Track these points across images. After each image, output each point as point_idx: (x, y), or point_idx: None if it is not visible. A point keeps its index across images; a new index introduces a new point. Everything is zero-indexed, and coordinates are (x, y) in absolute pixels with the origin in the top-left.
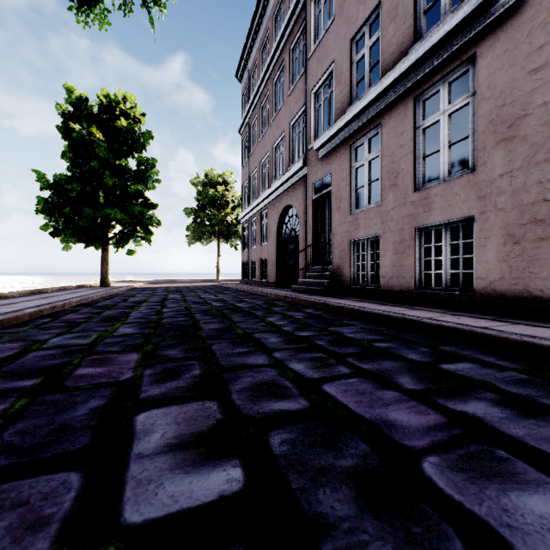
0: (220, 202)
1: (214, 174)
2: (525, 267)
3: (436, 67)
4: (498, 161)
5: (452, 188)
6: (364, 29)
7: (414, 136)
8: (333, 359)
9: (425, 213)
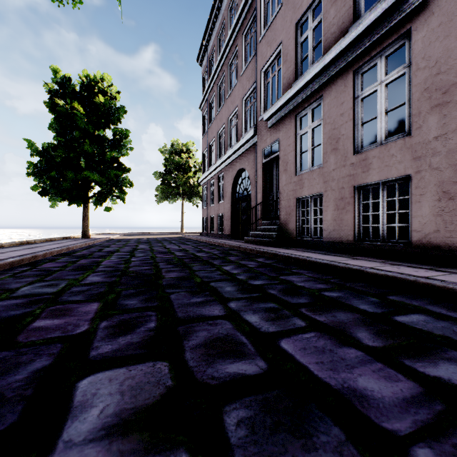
0: (184, 167)
1: (179, 143)
2: None
3: (374, 42)
4: (432, 124)
5: (389, 150)
6: (308, 14)
7: (353, 105)
8: (287, 310)
9: (364, 173)
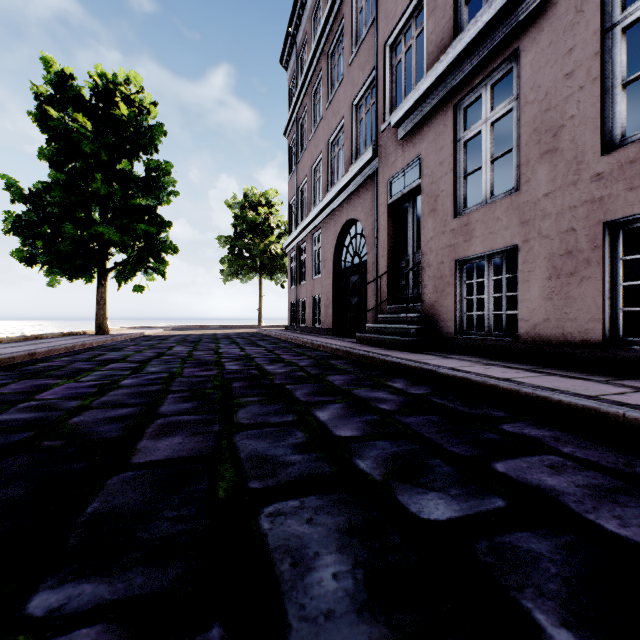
0: (262, 228)
1: (255, 192)
2: None
3: None
4: None
5: None
6: None
7: (601, 46)
8: None
9: (634, 191)
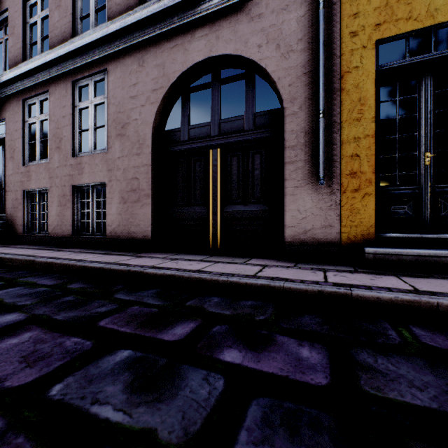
0: None
1: None
2: (129, 218)
3: (86, 66)
4: (117, 147)
5: (95, 160)
6: None
7: (73, 112)
8: None
9: (80, 175)
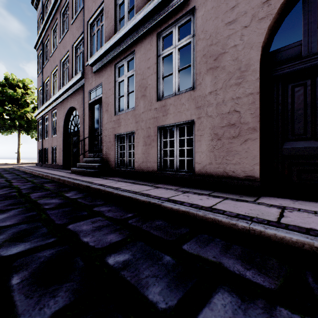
0: (19, 101)
1: (13, 78)
2: (224, 156)
3: (171, 13)
4: (208, 82)
5: (180, 100)
6: None
7: (157, 61)
8: None
9: (164, 117)
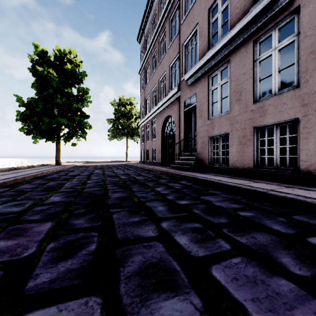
0: (128, 115)
1: (124, 98)
2: None
3: (270, 18)
4: None
5: (281, 99)
6: (218, 1)
7: (253, 66)
8: (211, 230)
9: (261, 117)
